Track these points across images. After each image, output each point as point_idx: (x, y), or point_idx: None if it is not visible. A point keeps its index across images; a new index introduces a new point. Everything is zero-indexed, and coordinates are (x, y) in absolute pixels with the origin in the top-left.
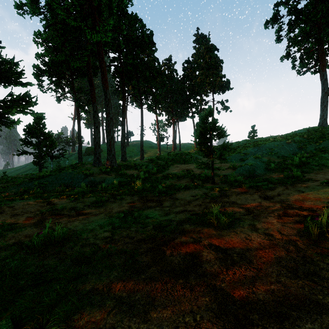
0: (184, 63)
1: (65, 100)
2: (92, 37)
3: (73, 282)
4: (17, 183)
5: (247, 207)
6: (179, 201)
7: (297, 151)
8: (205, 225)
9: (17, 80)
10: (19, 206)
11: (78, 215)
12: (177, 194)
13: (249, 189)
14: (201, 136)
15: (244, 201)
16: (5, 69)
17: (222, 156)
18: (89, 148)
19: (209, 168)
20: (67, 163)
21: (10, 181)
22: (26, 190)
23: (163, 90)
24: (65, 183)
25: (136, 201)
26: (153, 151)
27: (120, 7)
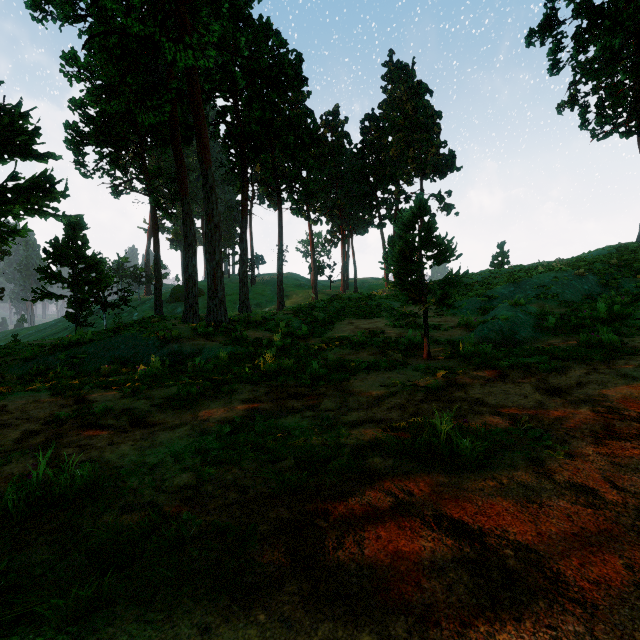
0: (364, 119)
1: (128, 193)
2: (177, 59)
3: (72, 628)
4: (25, 357)
5: (512, 414)
6: (356, 398)
7: (598, 291)
8: (420, 460)
9: (27, 149)
10: (17, 405)
11: (135, 428)
12: (350, 381)
13: (508, 371)
14: (402, 258)
15: (504, 398)
16: (3, 125)
17: (447, 299)
18: (179, 289)
19: (416, 327)
20: (135, 317)
21: (15, 352)
22: (42, 371)
23: (323, 174)
24: (120, 356)
25: (262, 397)
26: (303, 294)
27: (237, 7)
